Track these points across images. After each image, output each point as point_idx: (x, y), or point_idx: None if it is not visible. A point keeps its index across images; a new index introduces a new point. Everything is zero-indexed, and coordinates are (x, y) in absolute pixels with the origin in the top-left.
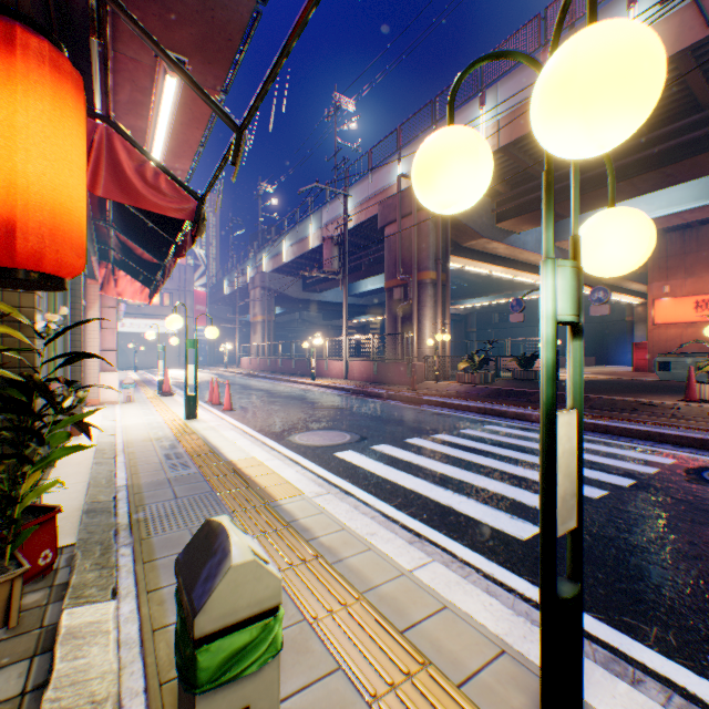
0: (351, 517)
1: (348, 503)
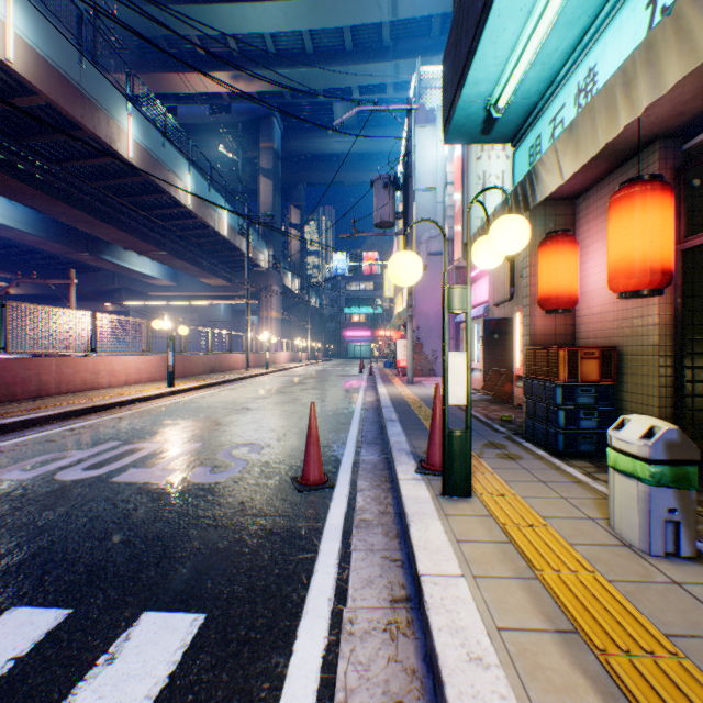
0: None
1: None
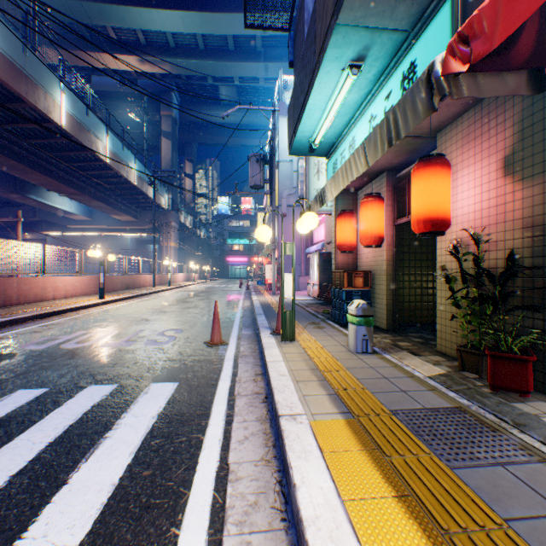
0: (285, 385)
1: (248, 447)
